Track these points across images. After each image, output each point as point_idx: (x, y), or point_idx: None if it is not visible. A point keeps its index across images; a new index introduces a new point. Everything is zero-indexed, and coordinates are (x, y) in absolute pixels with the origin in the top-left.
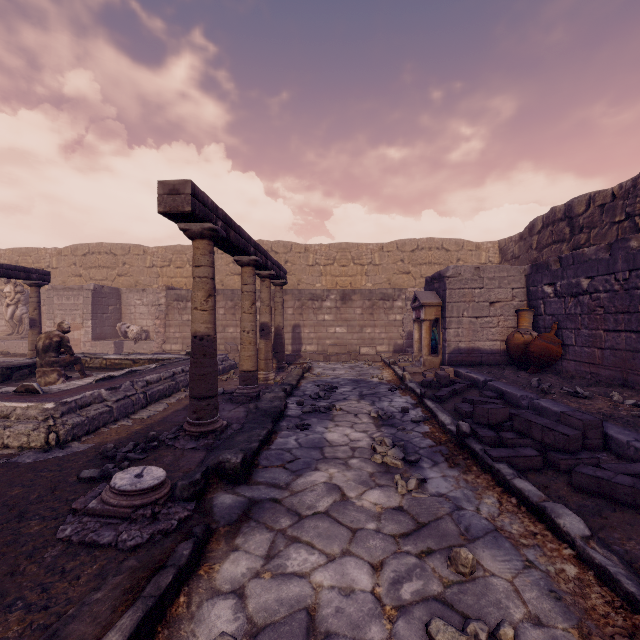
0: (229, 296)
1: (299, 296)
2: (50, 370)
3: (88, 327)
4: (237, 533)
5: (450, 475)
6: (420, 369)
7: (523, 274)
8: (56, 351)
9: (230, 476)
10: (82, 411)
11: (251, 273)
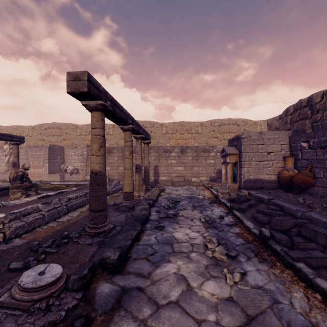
0: (120, 150)
1: (158, 150)
2: (17, 191)
3: (46, 167)
4: (110, 322)
5: (262, 269)
6: (226, 191)
7: (287, 136)
8: (20, 180)
9: (110, 268)
10: (24, 218)
11: (129, 135)
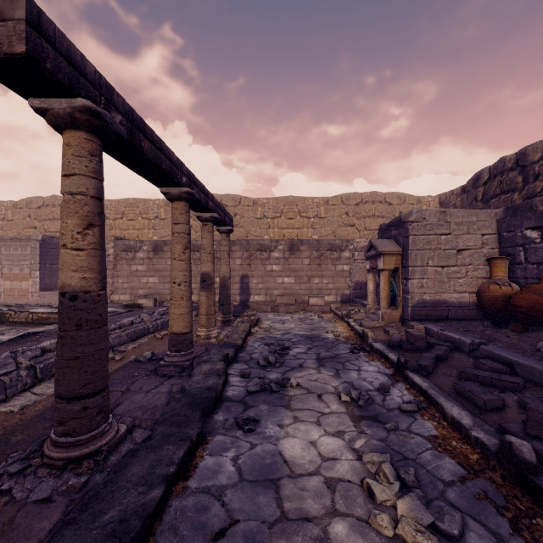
0: None
1: (247, 247)
2: None
3: (36, 277)
4: None
5: None
6: (378, 323)
7: (494, 219)
8: None
9: None
10: None
11: (183, 209)
